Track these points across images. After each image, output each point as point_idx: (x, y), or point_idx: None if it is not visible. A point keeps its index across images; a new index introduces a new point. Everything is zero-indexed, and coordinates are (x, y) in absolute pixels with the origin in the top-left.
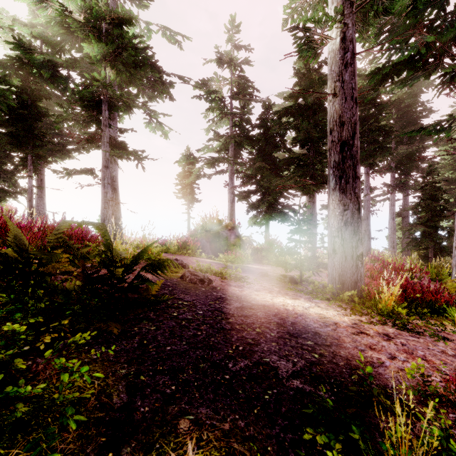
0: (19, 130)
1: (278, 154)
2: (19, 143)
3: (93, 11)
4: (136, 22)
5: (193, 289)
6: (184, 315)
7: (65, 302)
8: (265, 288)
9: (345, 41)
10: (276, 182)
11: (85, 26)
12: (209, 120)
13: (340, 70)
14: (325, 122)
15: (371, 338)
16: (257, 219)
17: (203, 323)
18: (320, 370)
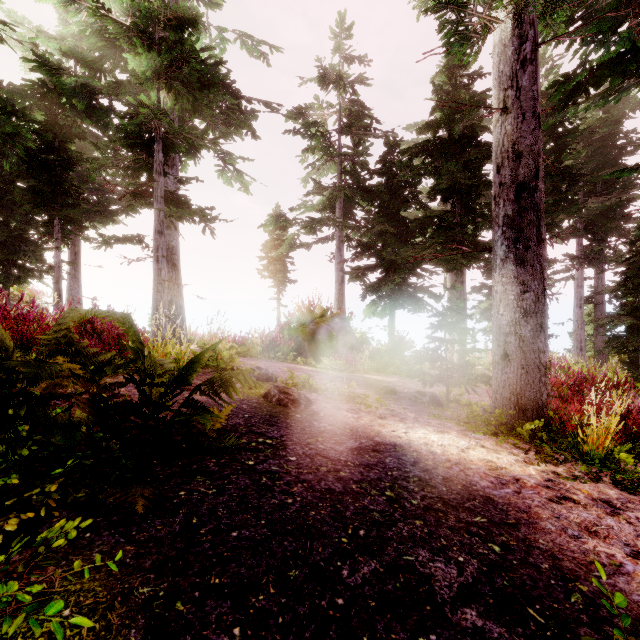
0: (42, 182)
1: (408, 213)
2: (43, 202)
3: (141, 8)
4: (204, 27)
5: (282, 416)
6: (266, 464)
7: (66, 446)
8: (394, 414)
9: (522, 25)
10: (405, 252)
11: (130, 30)
12: (307, 166)
13: (513, 71)
14: (479, 163)
15: (584, 511)
16: (377, 307)
17: (297, 479)
18: (510, 583)
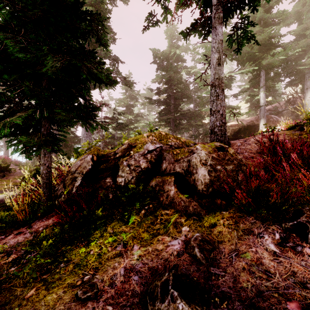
0: None
1: None
2: None
3: None
4: None
5: None
6: None
7: None
8: None
9: None
10: None
11: None
12: None
13: None
14: None
15: None
16: None
17: None
18: None
